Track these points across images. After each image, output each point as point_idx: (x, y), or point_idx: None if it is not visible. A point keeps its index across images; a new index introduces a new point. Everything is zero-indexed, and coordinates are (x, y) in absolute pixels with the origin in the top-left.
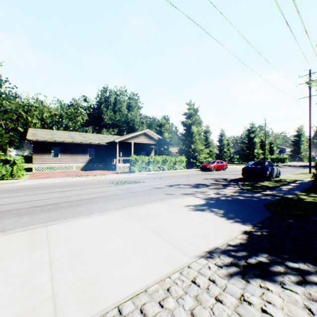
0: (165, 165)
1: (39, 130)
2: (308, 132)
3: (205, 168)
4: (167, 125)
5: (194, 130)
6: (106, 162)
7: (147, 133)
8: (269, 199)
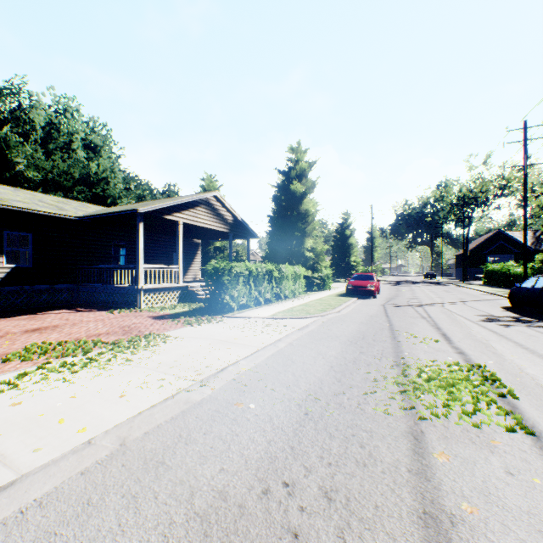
0: (278, 287)
1: None
2: (524, 224)
3: (365, 291)
4: None
5: (312, 208)
6: (75, 282)
7: (212, 203)
8: None
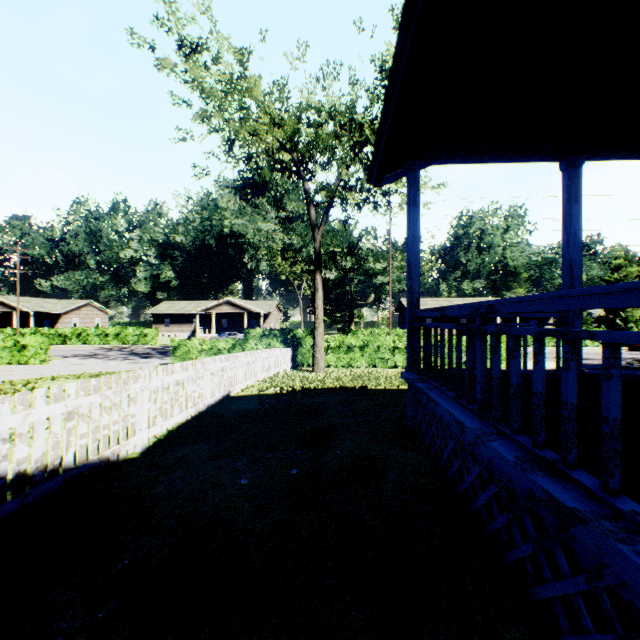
0: None
1: None
2: None
3: (634, 347)
4: None
5: None
6: None
7: None
8: (626, 366)
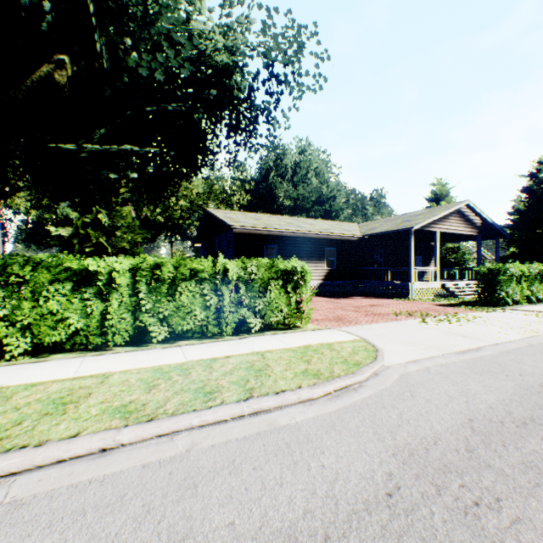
0: None
1: (224, 211)
2: None
3: None
4: (450, 197)
5: None
6: (354, 279)
7: (461, 211)
8: None
